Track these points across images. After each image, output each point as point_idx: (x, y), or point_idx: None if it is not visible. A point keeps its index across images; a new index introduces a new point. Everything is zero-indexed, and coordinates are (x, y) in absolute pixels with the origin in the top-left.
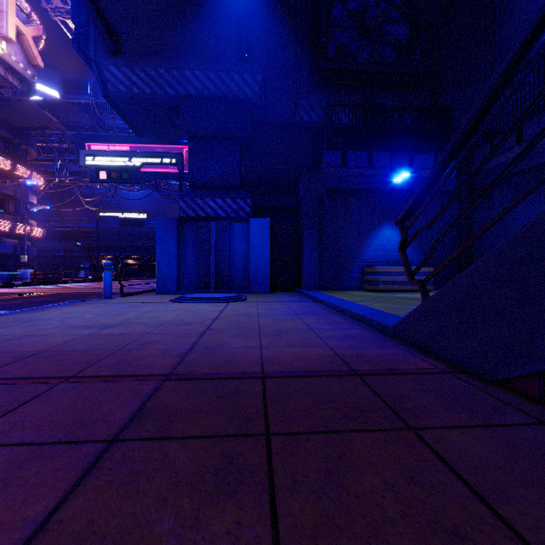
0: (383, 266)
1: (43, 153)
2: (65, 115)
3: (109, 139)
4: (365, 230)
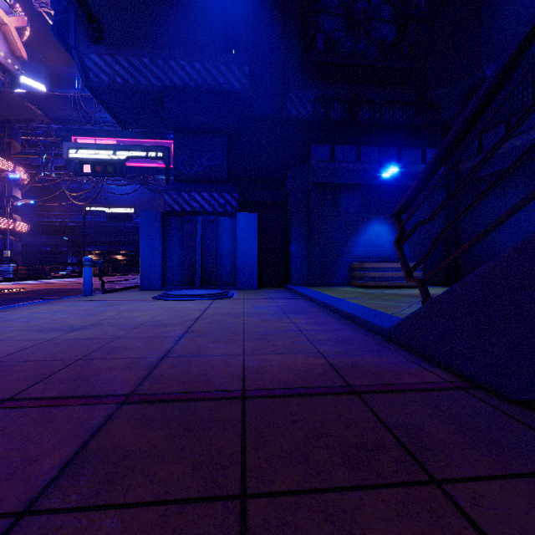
0: (372, 262)
1: (27, 147)
2: (50, 108)
3: (96, 133)
4: (354, 225)
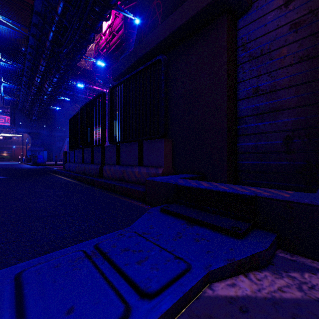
0: None
1: None
2: None
3: None
4: None
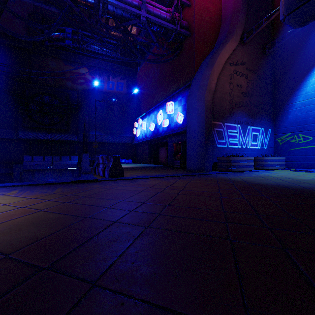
0: None
1: None
2: None
3: None
4: None
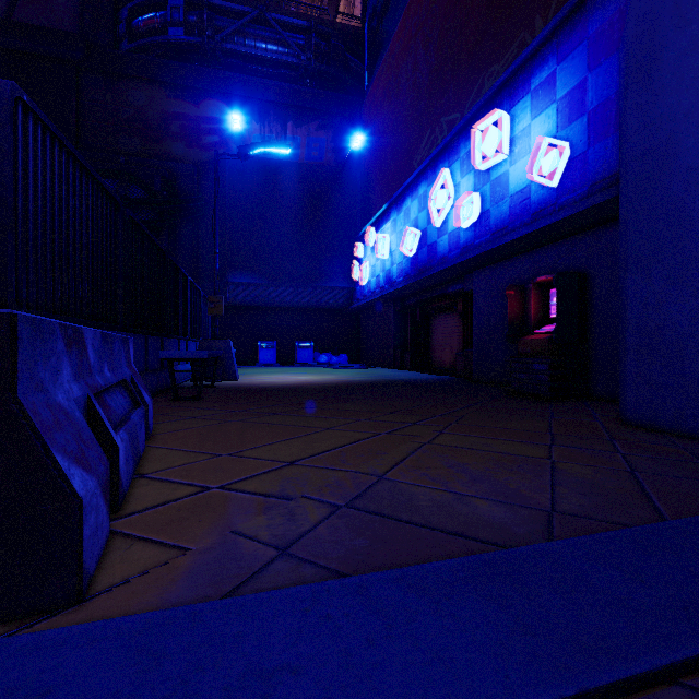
0: None
1: None
2: None
3: None
4: None
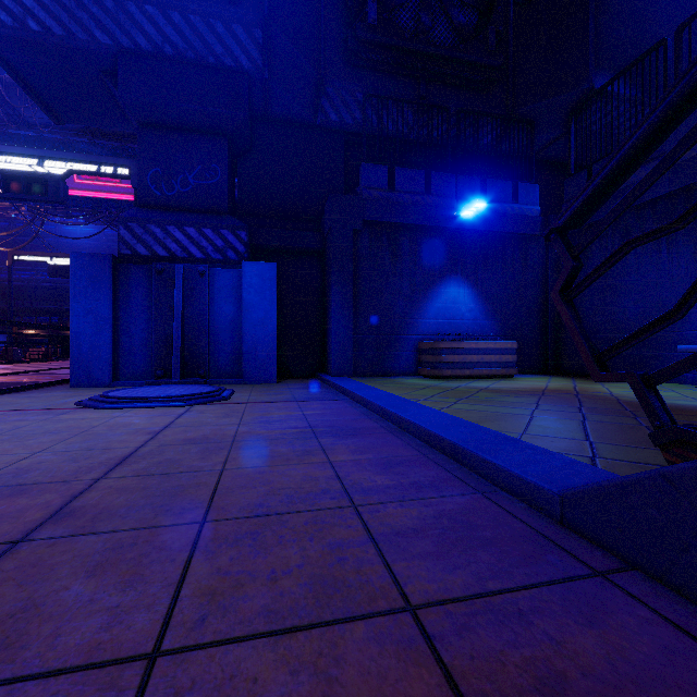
0: (450, 340)
1: None
2: None
3: (30, 141)
4: (421, 286)
